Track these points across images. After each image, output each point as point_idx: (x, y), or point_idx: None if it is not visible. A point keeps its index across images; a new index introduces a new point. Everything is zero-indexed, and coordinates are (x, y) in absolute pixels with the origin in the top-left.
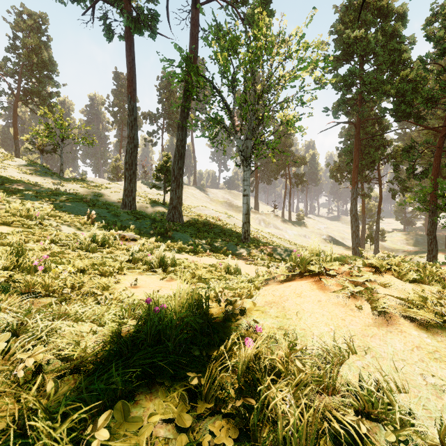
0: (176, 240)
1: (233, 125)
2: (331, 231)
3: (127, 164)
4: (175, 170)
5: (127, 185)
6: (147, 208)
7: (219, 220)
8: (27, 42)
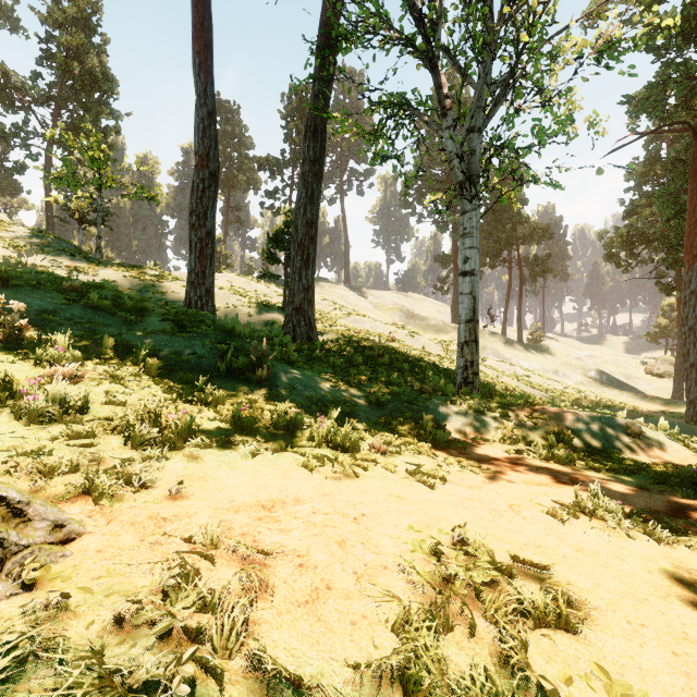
0: (279, 393)
1: (438, 90)
2: (601, 363)
3: (193, 214)
4: (300, 227)
5: (194, 260)
6: (249, 317)
7: (392, 340)
8: (64, 40)
